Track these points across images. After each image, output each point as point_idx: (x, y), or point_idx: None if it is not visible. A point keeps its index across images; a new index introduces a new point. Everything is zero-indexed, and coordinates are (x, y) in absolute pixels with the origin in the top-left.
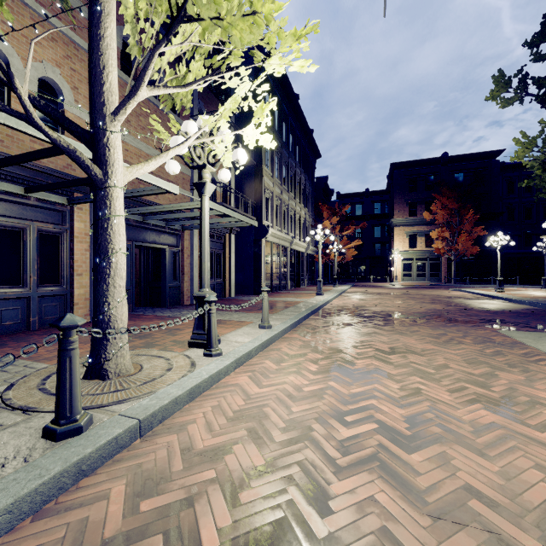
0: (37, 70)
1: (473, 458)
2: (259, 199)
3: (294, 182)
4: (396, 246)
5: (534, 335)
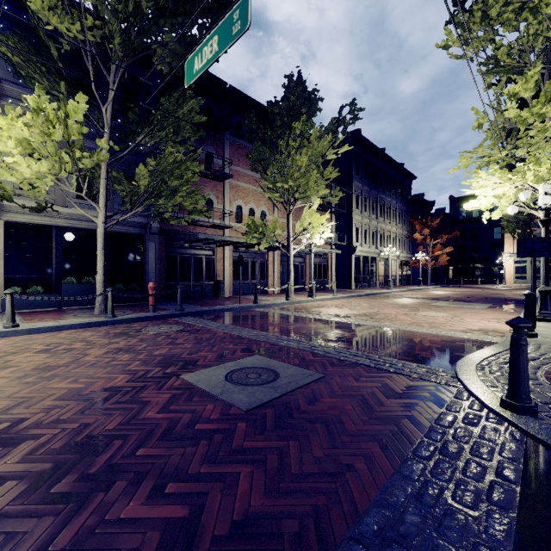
0: (260, 209)
1: (352, 307)
2: (351, 230)
3: (384, 209)
4: (506, 249)
5: (450, 302)
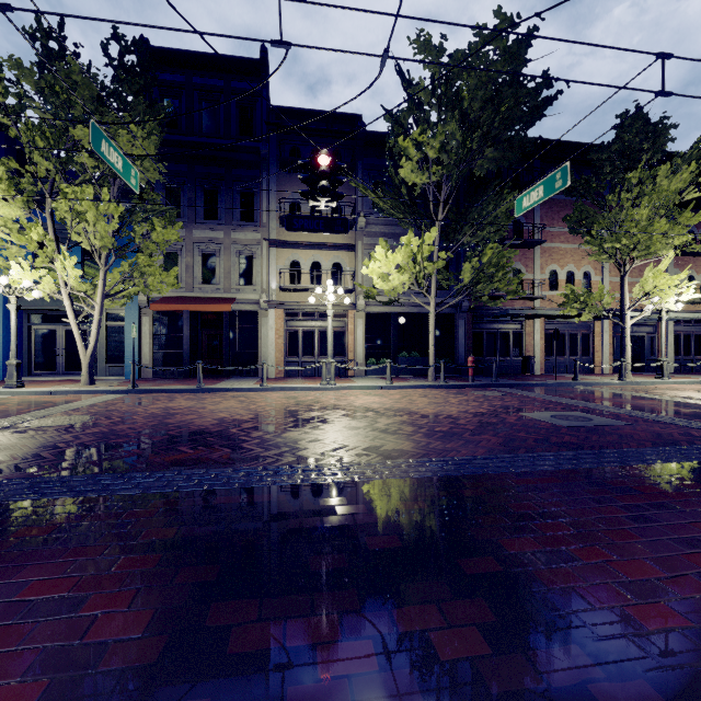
0: (582, 270)
1: None
2: None
3: None
4: None
5: None
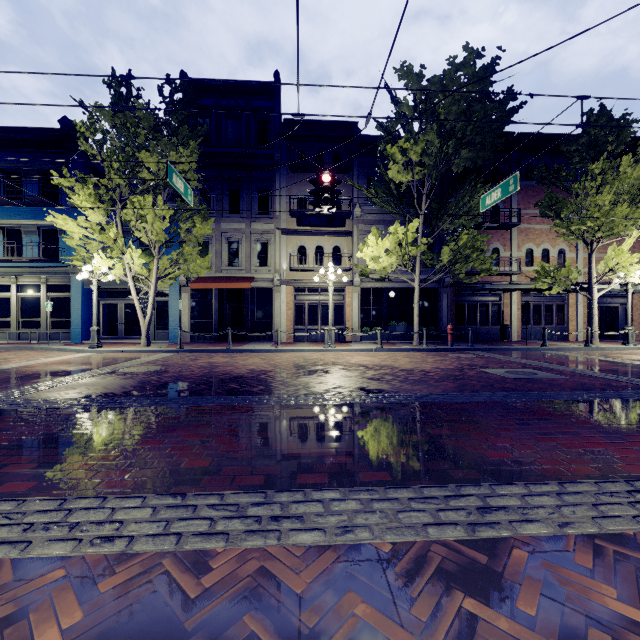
0: (557, 248)
1: None
2: None
3: None
4: None
5: None
